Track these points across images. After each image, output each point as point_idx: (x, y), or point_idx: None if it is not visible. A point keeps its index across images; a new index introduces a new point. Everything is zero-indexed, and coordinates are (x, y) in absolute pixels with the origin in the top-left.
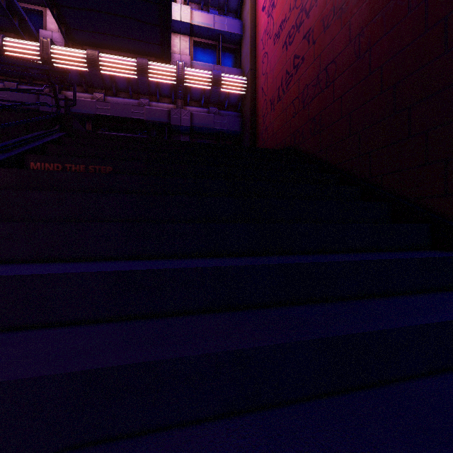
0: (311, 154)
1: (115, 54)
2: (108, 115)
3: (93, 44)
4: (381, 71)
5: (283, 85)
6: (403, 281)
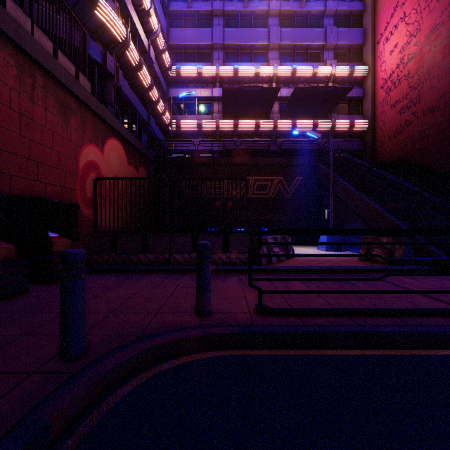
0: (416, 164)
1: (302, 119)
2: (296, 148)
3: (292, 117)
4: (448, 138)
5: (398, 130)
6: (449, 195)
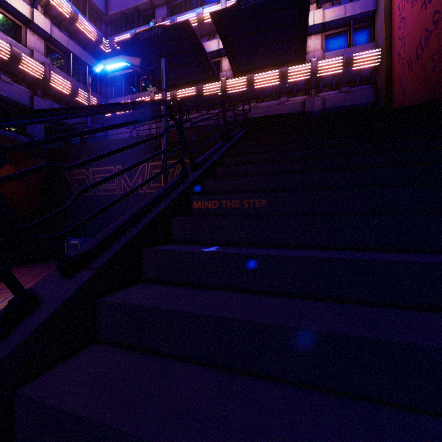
0: None
1: (264, 71)
2: (259, 117)
3: (250, 70)
4: None
5: (421, 43)
6: None
